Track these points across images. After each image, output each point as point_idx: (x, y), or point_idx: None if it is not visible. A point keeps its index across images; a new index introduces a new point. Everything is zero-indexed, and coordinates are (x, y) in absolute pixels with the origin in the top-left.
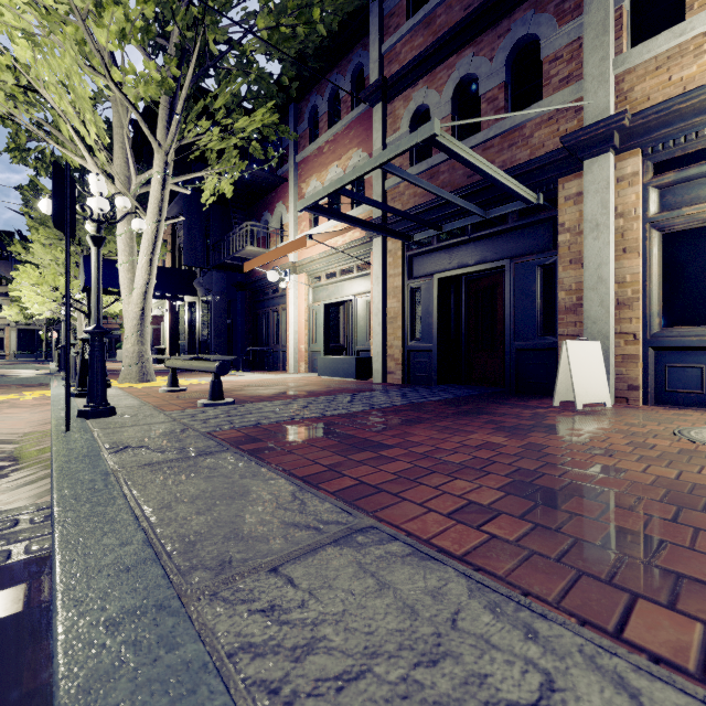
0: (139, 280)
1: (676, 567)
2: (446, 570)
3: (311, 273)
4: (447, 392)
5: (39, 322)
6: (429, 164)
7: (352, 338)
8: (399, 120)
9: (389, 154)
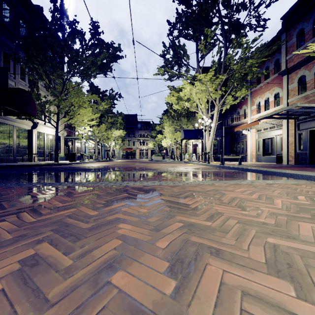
0: (211, 138)
1: (313, 171)
2: (285, 170)
3: (257, 128)
4: (309, 165)
5: (155, 147)
6: (305, 94)
7: (274, 150)
8: (293, 80)
9: (285, 109)
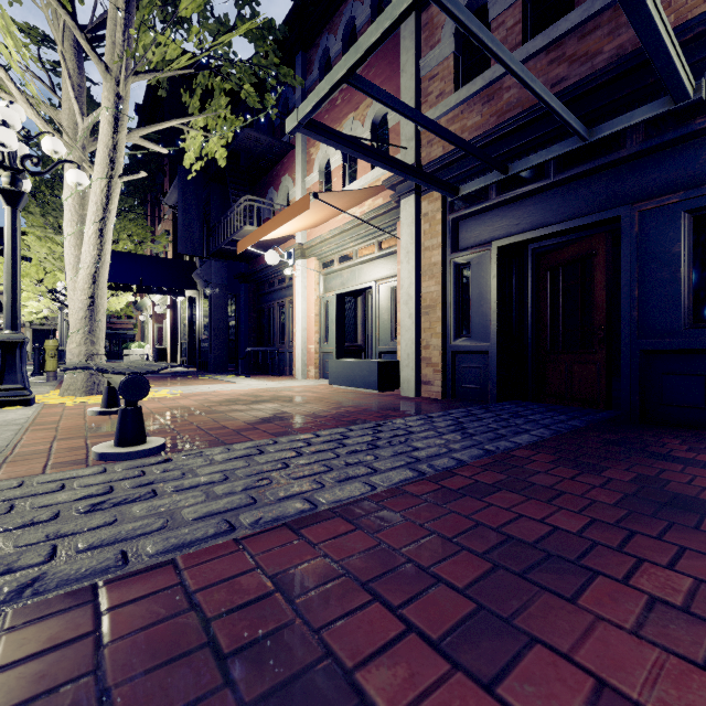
0: (86, 258)
1: None
2: None
3: (322, 256)
4: (527, 419)
5: (53, 322)
6: (486, 80)
7: (372, 336)
8: (439, 30)
9: None
